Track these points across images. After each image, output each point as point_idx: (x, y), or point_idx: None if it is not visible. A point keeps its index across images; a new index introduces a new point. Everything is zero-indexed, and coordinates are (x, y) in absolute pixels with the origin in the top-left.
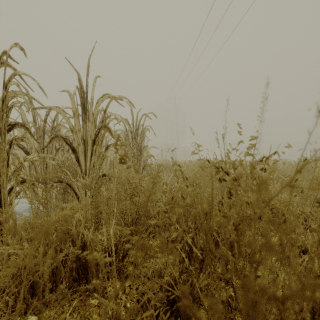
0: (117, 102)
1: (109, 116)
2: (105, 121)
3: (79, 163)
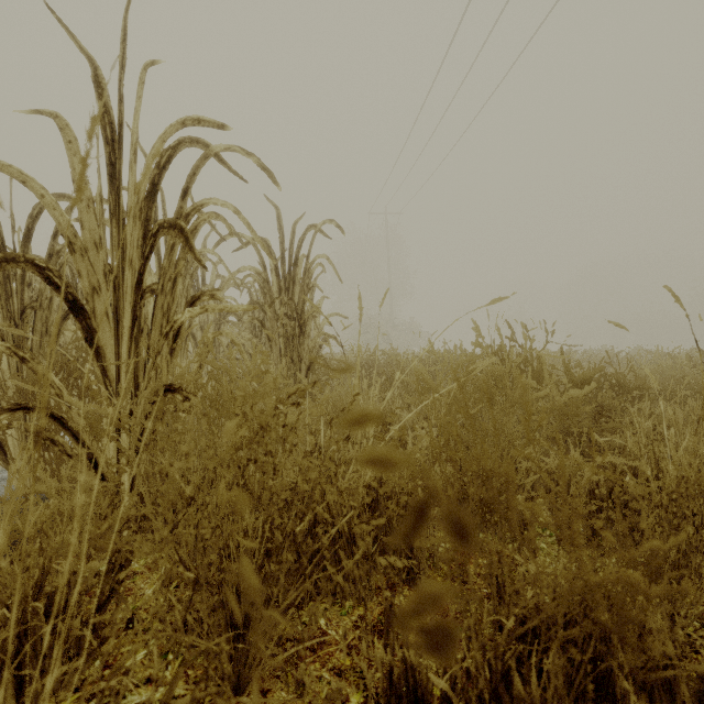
0: (224, 166)
1: (197, 206)
2: (186, 220)
3: (97, 348)
